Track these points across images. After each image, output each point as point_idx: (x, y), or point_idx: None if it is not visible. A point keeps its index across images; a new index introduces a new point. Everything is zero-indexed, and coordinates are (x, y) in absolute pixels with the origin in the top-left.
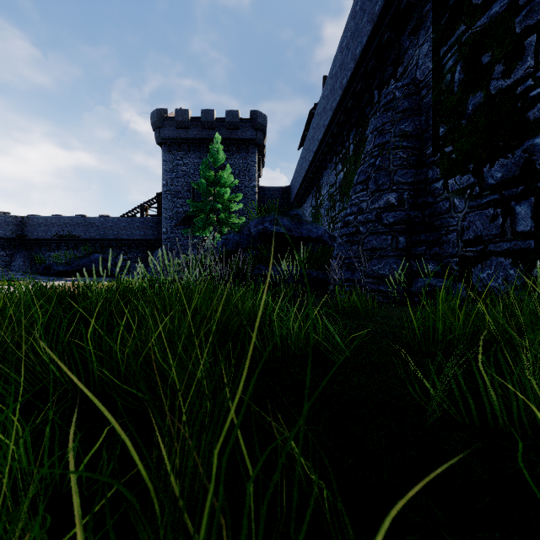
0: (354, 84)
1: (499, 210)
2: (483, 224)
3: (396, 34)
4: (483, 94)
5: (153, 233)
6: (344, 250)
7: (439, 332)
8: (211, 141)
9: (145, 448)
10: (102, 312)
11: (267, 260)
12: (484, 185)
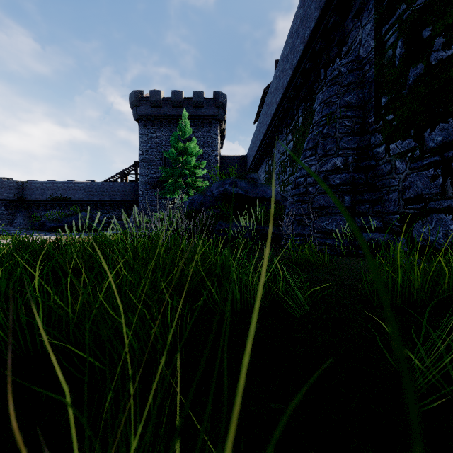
0: (303, 64)
1: (440, 170)
2: (423, 184)
3: (340, 17)
4: (424, 65)
5: (131, 195)
6: (295, 208)
7: (398, 287)
8: (180, 117)
9: (77, 437)
10: (77, 264)
11: (227, 217)
12: (425, 148)
